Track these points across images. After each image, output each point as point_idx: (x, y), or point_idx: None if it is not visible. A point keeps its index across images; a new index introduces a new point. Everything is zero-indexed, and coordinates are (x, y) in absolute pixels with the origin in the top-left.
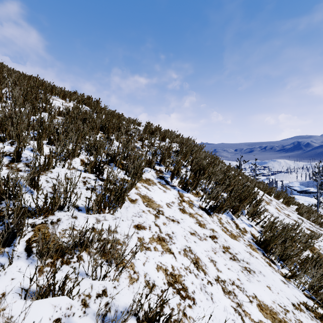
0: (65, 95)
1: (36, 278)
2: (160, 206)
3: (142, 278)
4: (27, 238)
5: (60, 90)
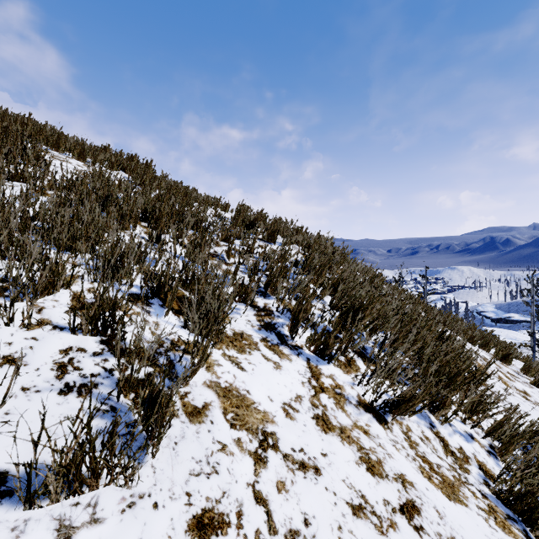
0: (84, 151)
1: None
2: (267, 417)
3: None
4: None
5: (75, 142)
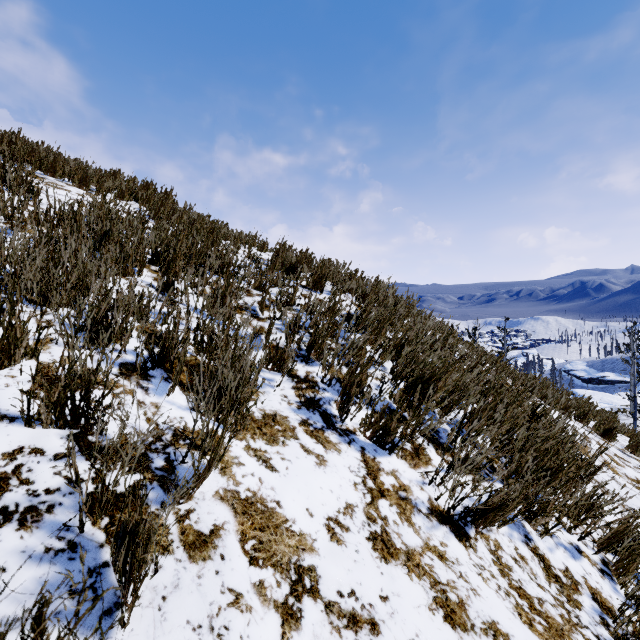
0: (87, 177)
1: None
2: (304, 542)
3: None
4: None
5: (77, 165)
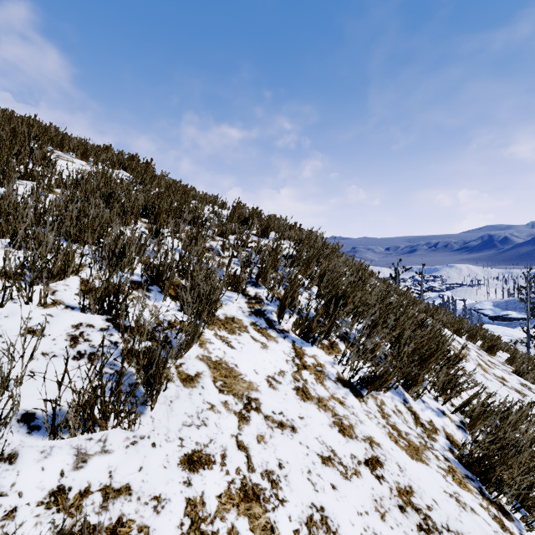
0: (87, 151)
1: None
2: (252, 386)
3: None
4: None
5: (79, 142)
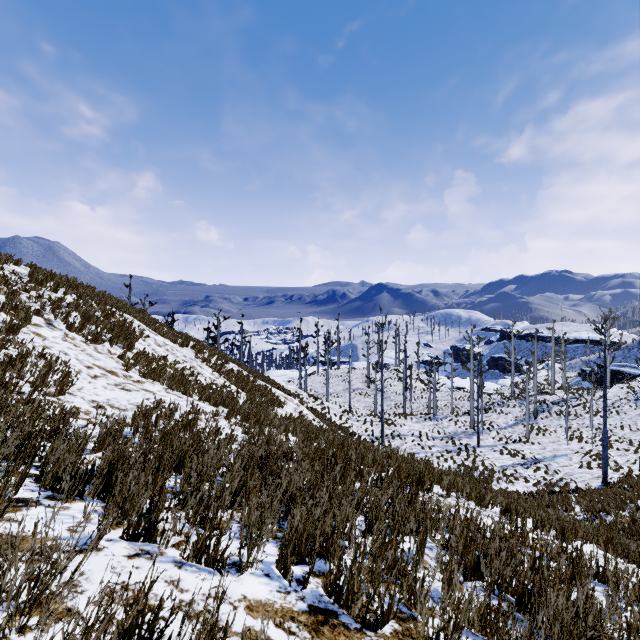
0: None
1: None
2: (47, 337)
3: (36, 352)
4: None
5: None
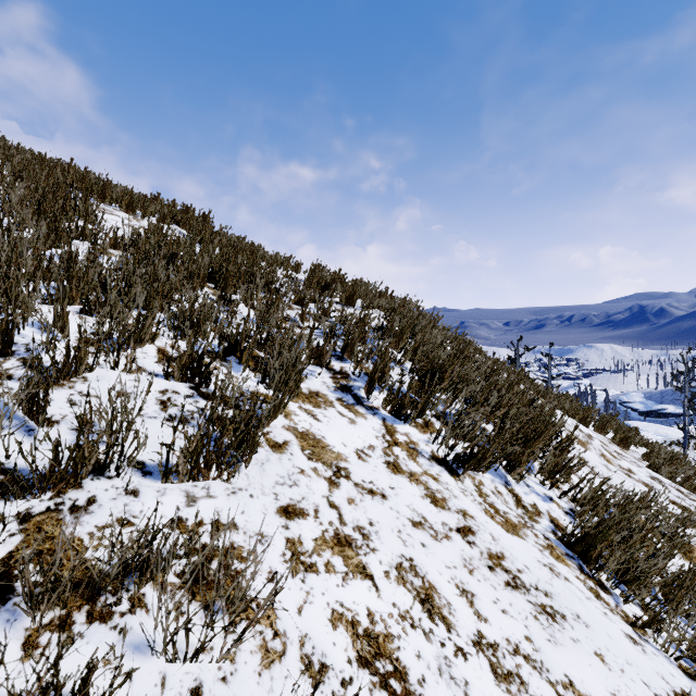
0: (134, 202)
1: (6, 676)
2: (341, 457)
3: (295, 650)
4: (3, 552)
5: (123, 191)
